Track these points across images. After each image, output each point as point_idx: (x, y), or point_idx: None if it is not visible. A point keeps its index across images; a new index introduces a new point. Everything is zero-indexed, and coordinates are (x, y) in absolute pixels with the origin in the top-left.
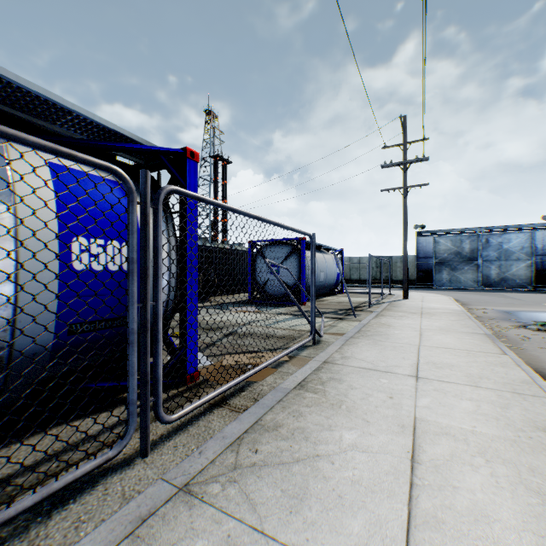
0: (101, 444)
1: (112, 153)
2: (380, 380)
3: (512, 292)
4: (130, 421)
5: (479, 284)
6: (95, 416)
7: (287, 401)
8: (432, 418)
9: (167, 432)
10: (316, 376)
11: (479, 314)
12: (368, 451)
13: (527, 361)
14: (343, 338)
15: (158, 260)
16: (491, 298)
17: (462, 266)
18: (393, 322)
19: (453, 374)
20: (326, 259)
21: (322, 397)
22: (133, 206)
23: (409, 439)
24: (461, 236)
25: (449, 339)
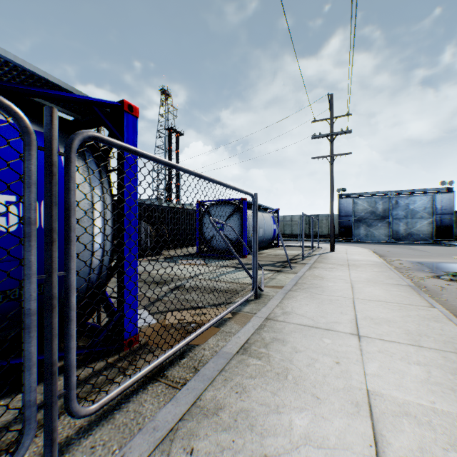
0: (1, 447)
1: (43, 105)
2: (323, 340)
3: (417, 244)
4: (26, 428)
5: (390, 238)
6: (9, 399)
7: (230, 370)
8: (385, 391)
9: (88, 422)
10: (259, 336)
11: (396, 265)
12: (325, 446)
13: (452, 312)
14: (282, 291)
15: (70, 220)
16: (402, 250)
17: (376, 223)
18: (325, 274)
19: (392, 331)
20: (264, 217)
21: (267, 363)
22: (30, 150)
23: (368, 424)
24: (375, 198)
25: (378, 291)
